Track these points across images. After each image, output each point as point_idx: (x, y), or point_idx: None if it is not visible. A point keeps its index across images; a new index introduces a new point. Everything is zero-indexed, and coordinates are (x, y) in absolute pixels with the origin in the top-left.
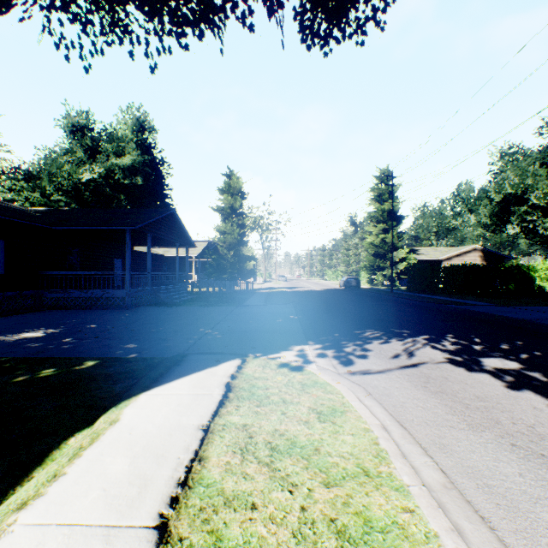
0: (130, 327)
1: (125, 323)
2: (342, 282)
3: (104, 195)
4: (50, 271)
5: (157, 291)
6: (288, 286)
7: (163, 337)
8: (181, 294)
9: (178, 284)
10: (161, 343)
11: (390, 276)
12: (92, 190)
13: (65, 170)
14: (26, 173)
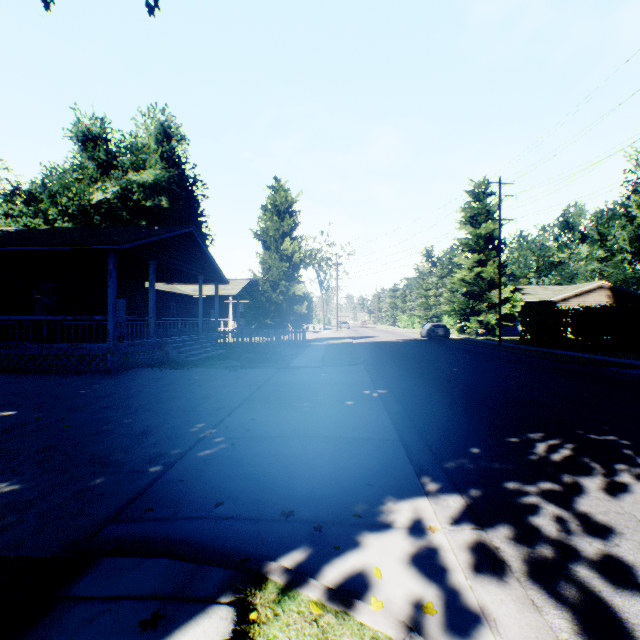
0: (71, 417)
1: (74, 405)
2: (424, 330)
3: (121, 221)
4: (2, 314)
5: (164, 345)
6: (353, 335)
7: (104, 453)
8: (203, 349)
9: (201, 334)
10: (79, 479)
11: (488, 322)
12: (106, 214)
13: (71, 190)
14: (26, 195)
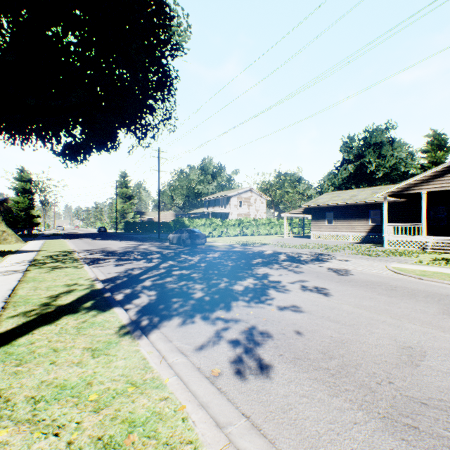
0: None
1: None
2: (98, 229)
3: None
4: None
5: None
6: (64, 232)
7: None
8: None
9: None
10: None
11: None
12: None
13: None
14: None
